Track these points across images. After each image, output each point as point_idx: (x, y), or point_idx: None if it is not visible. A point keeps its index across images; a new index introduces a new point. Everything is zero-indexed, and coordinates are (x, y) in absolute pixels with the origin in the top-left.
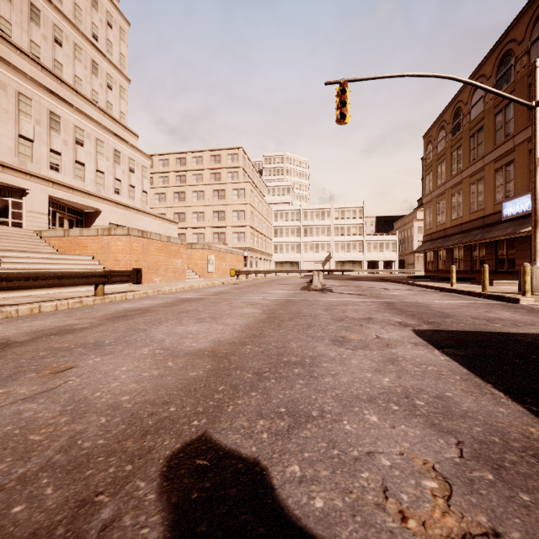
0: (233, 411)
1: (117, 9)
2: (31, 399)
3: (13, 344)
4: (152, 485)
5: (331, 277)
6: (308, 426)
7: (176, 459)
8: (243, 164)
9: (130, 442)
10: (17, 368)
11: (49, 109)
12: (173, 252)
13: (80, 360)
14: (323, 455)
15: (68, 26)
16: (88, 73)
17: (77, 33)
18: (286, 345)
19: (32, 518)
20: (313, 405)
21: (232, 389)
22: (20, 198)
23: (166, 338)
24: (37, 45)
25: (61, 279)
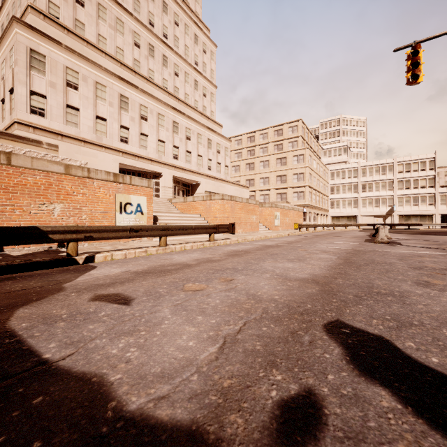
0: (351, 312)
1: (209, 39)
2: (228, 291)
3: (191, 265)
4: (323, 333)
5: (394, 231)
6: (413, 328)
7: (328, 326)
8: (302, 133)
9: (296, 316)
10: (206, 277)
11: (172, 119)
12: (250, 210)
13: (234, 276)
14: (431, 342)
15: (182, 62)
16: (192, 89)
17: (186, 64)
18: (372, 282)
19: (273, 333)
20: (412, 318)
21: (343, 302)
22: (158, 179)
23: (274, 269)
24: (166, 80)
25: (193, 229)
